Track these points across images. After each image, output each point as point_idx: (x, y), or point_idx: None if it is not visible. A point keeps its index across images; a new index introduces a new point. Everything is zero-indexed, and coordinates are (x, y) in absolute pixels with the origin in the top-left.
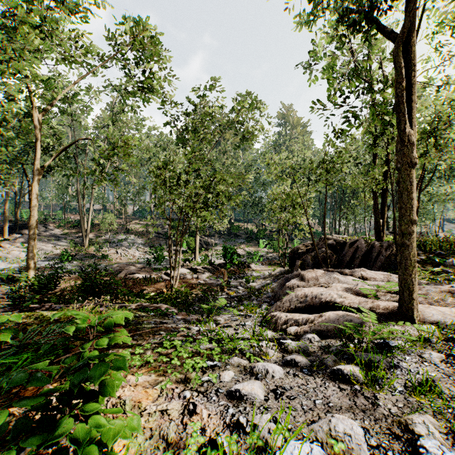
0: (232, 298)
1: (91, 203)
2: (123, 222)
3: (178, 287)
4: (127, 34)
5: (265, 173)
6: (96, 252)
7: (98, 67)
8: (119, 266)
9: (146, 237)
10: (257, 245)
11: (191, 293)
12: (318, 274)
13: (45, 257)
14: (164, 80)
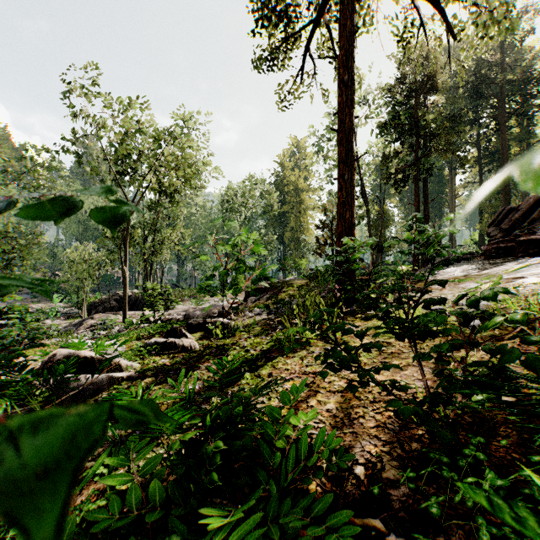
0: None
1: None
2: None
3: None
4: None
5: None
6: None
7: None
8: None
9: None
10: (49, 300)
11: None
12: (101, 315)
13: None
14: None
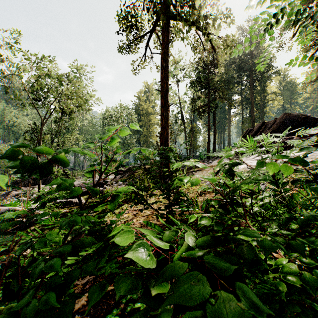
0: None
1: None
2: None
3: None
4: None
5: None
6: None
7: None
8: None
9: None
10: None
11: None
12: (23, 188)
13: None
14: None
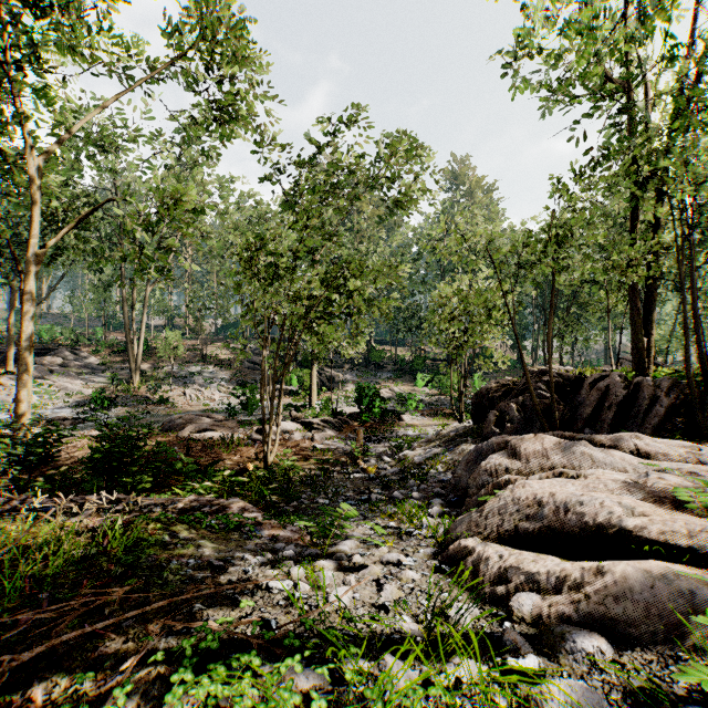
0: (372, 481)
1: (144, 314)
2: (198, 346)
3: (277, 456)
4: (189, 16)
5: (425, 266)
6: (150, 392)
7: (143, 79)
8: (182, 418)
9: (234, 369)
10: (412, 382)
11: (298, 471)
12: (548, 444)
13: (67, 402)
14: (253, 96)
